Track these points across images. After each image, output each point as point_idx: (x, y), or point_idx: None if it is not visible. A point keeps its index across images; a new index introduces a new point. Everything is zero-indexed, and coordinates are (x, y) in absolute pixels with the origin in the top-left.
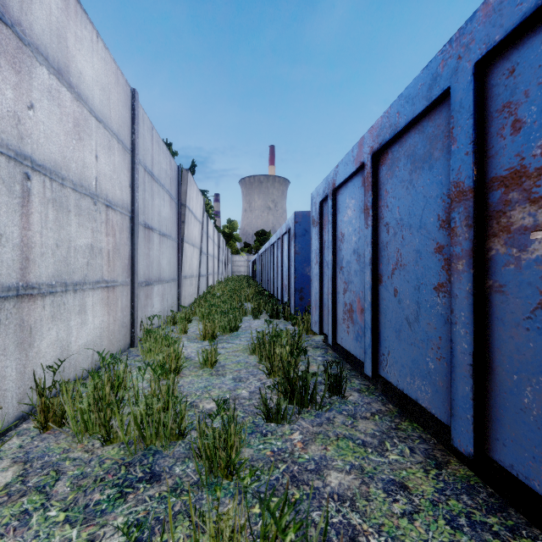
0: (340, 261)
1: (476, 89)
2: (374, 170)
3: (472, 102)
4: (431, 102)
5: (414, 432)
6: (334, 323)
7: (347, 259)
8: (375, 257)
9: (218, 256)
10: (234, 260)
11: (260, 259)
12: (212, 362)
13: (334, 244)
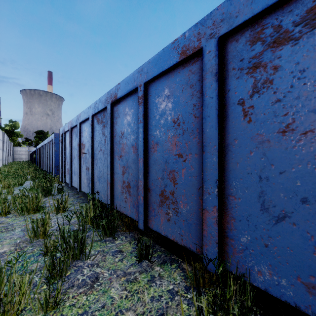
0: (66, 155)
1: (79, 127)
2: (71, 132)
3: (79, 129)
4: (76, 125)
5: (77, 195)
6: (65, 175)
7: (68, 155)
8: (71, 155)
9: (3, 148)
10: (15, 150)
11: (38, 151)
12: (12, 192)
13: (65, 150)
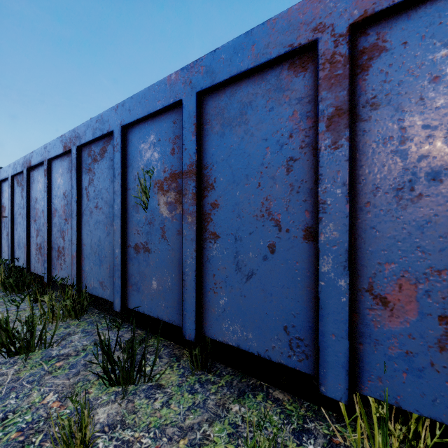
0: None
1: None
2: None
3: None
4: None
5: None
6: None
7: None
8: None
9: None
10: None
11: None
12: None
13: None
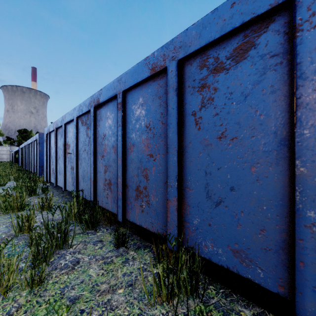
0: (51, 155)
1: (64, 128)
2: (56, 132)
3: (64, 130)
4: (61, 125)
5: (62, 194)
6: (50, 175)
7: (53, 155)
8: (56, 155)
9: None
10: None
11: (21, 151)
12: None
13: (50, 149)
